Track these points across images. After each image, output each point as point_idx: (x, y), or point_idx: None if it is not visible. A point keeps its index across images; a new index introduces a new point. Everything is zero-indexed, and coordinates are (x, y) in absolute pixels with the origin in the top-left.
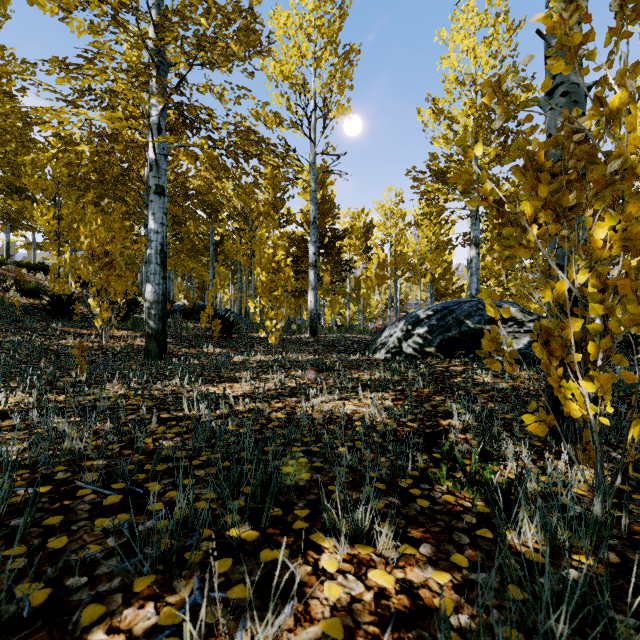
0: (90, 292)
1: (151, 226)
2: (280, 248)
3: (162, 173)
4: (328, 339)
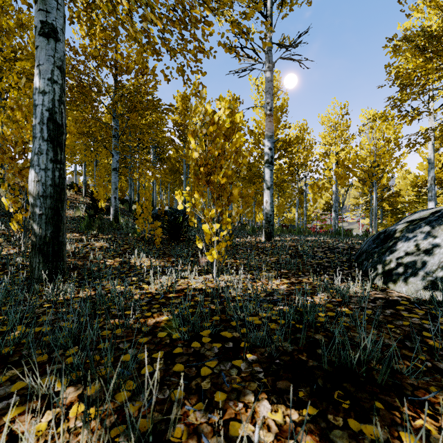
0: (3, 189)
1: (36, 84)
2: (224, 99)
3: (51, 5)
4: (288, 245)
